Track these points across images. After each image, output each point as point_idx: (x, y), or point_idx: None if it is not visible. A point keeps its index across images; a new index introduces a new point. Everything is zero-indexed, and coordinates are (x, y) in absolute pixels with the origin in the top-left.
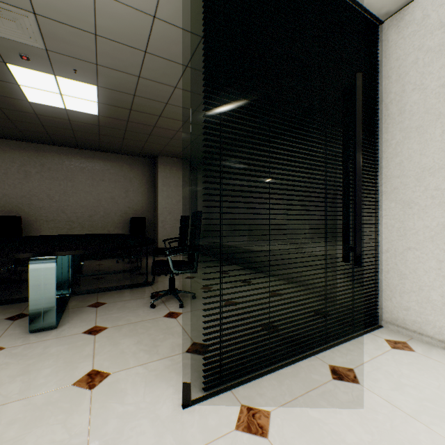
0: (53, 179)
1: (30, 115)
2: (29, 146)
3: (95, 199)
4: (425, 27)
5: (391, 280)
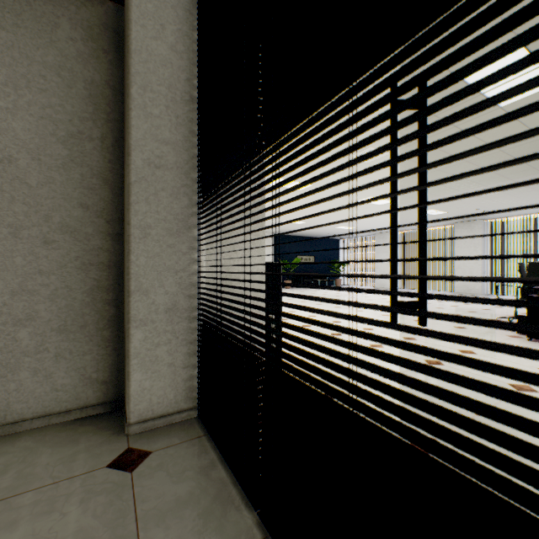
0: None
1: None
2: None
3: None
4: None
5: None
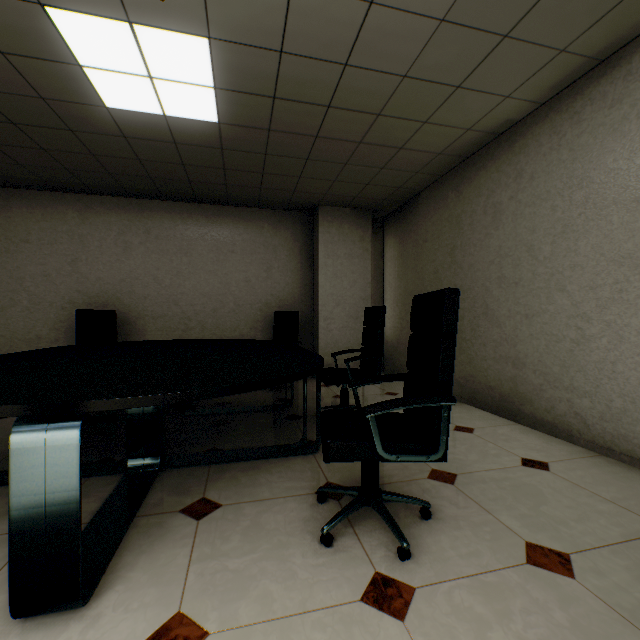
0: (162, 253)
1: (118, 141)
2: (130, 203)
3: (221, 283)
4: None
5: None
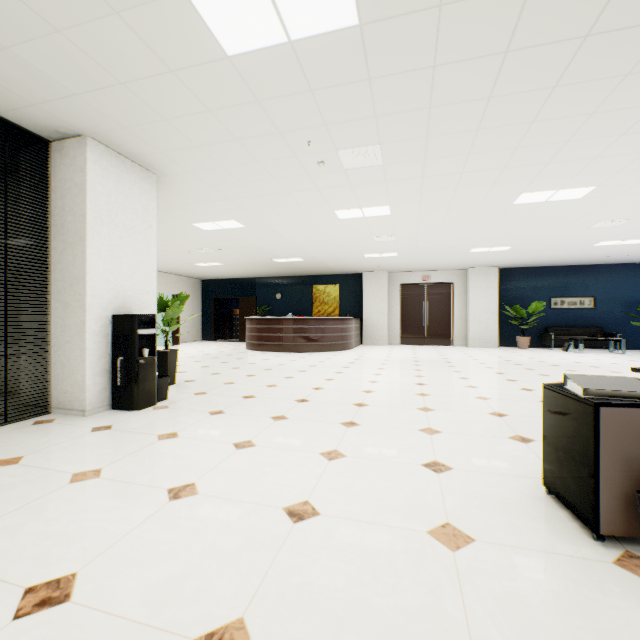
0: None
1: None
2: None
3: None
4: (76, 165)
5: (58, 370)
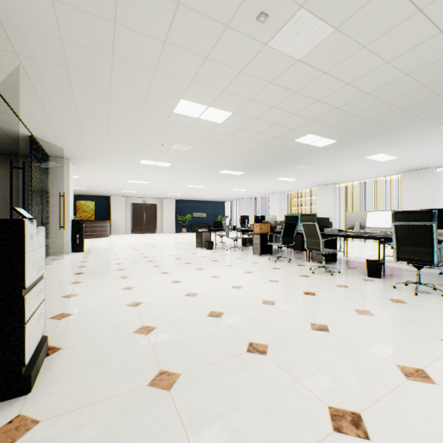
0: None
1: None
2: None
3: None
4: (64, 168)
5: (54, 239)
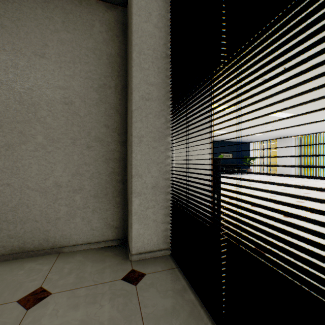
0: None
1: None
2: None
3: None
4: None
5: None
